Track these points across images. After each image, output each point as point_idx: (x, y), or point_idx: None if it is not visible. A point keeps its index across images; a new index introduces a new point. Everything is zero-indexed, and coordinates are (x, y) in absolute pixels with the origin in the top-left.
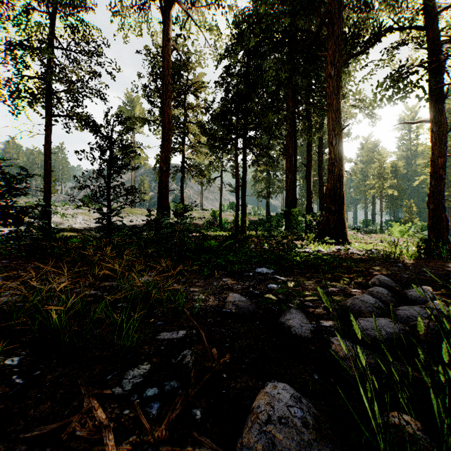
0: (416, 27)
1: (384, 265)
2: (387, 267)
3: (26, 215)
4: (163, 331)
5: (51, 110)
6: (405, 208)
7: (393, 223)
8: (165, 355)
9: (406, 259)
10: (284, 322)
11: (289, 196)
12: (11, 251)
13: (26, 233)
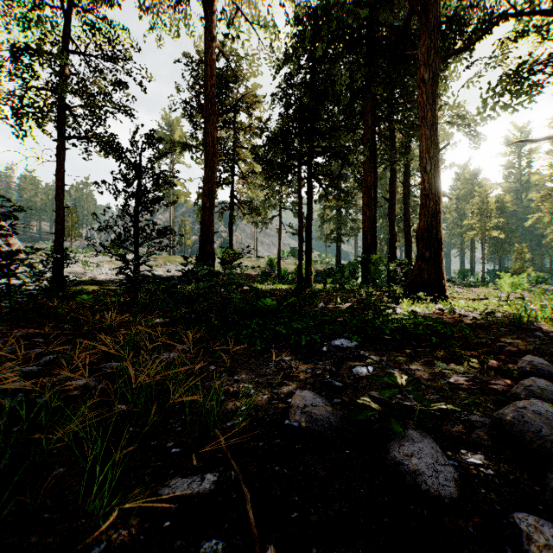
0: (540, 13)
1: (515, 334)
2: (521, 338)
3: (20, 263)
4: (176, 475)
5: (63, 131)
6: (515, 254)
7: (502, 273)
8: (169, 548)
9: (543, 325)
10: (401, 460)
11: (367, 239)
12: (3, 312)
13: (20, 287)
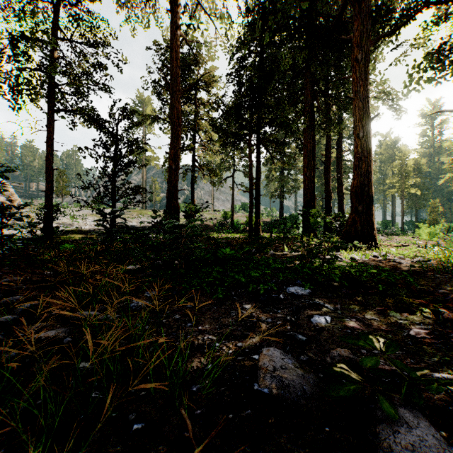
0: None
1: (452, 281)
2: None
3: (11, 216)
4: None
5: (52, 105)
6: (429, 208)
7: (420, 224)
8: None
9: None
10: None
11: (307, 195)
12: None
13: (12, 238)
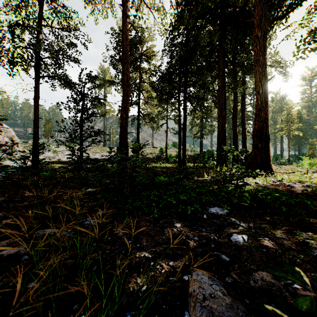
0: None
1: None
2: None
3: (4, 152)
4: None
5: (38, 72)
6: (308, 145)
7: (303, 157)
8: None
9: None
10: None
11: (220, 136)
12: None
13: (4, 167)
